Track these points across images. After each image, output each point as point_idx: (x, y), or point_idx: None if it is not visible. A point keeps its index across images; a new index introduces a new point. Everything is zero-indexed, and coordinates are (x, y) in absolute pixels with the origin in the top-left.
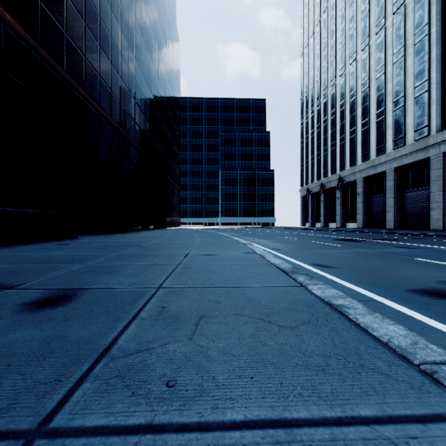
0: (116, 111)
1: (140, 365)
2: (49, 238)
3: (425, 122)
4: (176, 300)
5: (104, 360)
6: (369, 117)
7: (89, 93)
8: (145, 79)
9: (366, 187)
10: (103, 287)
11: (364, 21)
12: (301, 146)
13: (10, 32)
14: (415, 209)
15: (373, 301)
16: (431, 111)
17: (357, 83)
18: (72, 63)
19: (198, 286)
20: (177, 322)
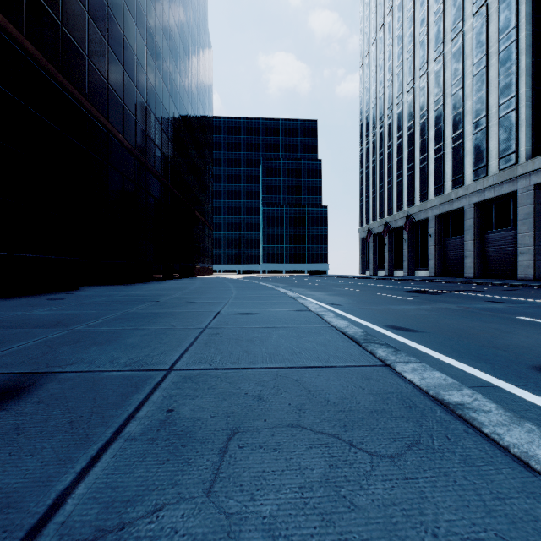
0: (130, 128)
1: None
2: (39, 291)
3: (512, 148)
4: (193, 395)
5: None
6: (444, 141)
7: (94, 104)
8: (168, 91)
9: (439, 227)
10: (83, 369)
11: (437, 25)
12: (360, 177)
13: None
14: (500, 253)
15: (492, 388)
16: (520, 133)
17: (428, 101)
18: (71, 64)
19: (229, 367)
20: (188, 445)
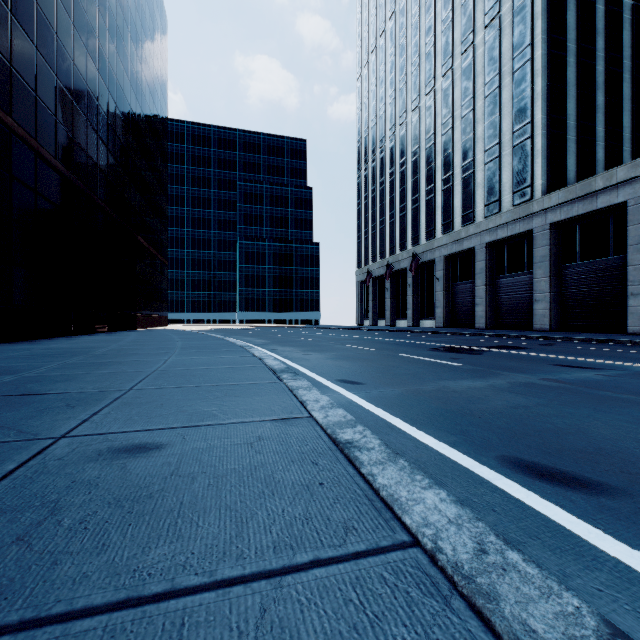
0: None
1: None
2: None
3: (527, 181)
4: None
5: None
6: (453, 171)
7: None
8: (84, 46)
9: (447, 270)
10: None
11: (445, 35)
12: (358, 209)
13: None
14: (513, 301)
15: None
16: (535, 165)
17: (436, 123)
18: None
19: None
20: None
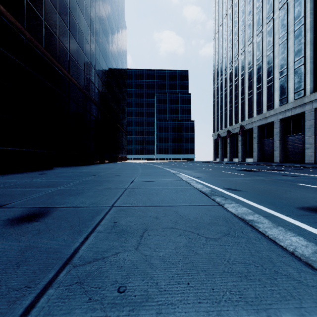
0: (81, 77)
1: (96, 272)
2: (32, 169)
3: (302, 87)
4: (125, 216)
5: (67, 268)
6: (262, 83)
7: (61, 65)
8: (102, 55)
9: (259, 133)
10: (69, 206)
11: (258, 15)
12: (213, 104)
13: (3, 19)
14: (295, 148)
15: (273, 216)
16: (306, 78)
17: (253, 59)
18: (49, 43)
19: (141, 205)
20: (126, 234)
